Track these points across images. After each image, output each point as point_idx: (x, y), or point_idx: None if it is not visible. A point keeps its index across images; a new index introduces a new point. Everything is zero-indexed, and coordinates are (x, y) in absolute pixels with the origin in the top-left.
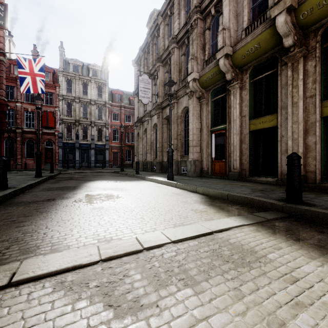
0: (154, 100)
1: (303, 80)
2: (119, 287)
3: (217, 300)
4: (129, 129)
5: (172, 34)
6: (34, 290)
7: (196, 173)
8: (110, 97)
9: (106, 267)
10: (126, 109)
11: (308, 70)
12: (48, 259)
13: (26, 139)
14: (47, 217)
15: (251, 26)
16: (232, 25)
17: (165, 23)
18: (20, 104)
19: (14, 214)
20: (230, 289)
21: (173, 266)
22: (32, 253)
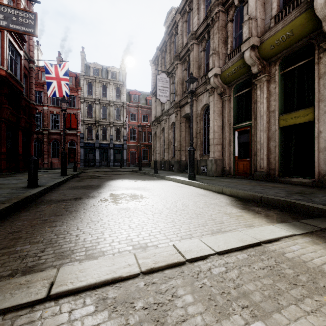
0: (171, 99)
1: None
2: (171, 312)
3: None
4: (146, 128)
5: (191, 30)
6: (75, 308)
7: (217, 173)
8: (128, 97)
9: (149, 282)
10: (143, 109)
11: None
12: (85, 267)
13: (52, 139)
14: (77, 217)
15: (281, 13)
16: (259, 14)
17: (183, 20)
18: (46, 108)
19: (45, 213)
20: None
21: (229, 287)
22: (67, 259)
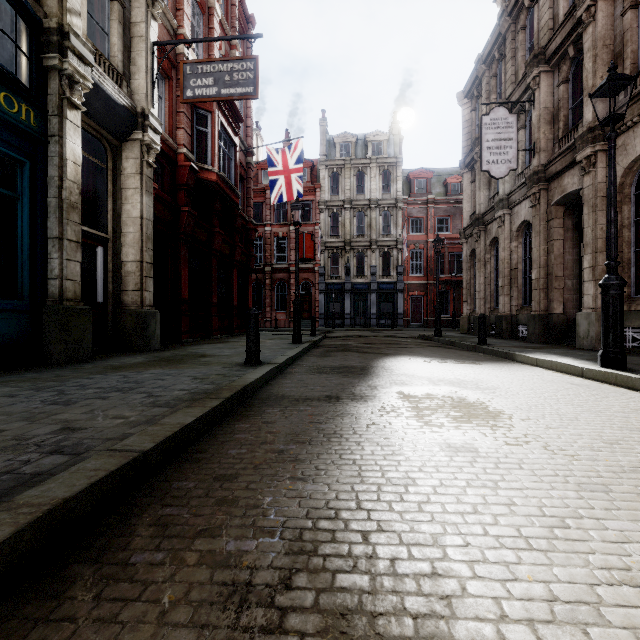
0: (518, 166)
1: None
2: None
3: None
4: (445, 246)
5: None
6: None
7: None
8: (406, 187)
9: None
10: (439, 206)
11: None
12: None
13: (276, 281)
14: (346, 456)
15: None
16: None
17: None
18: (269, 228)
19: (277, 431)
20: None
21: None
22: None
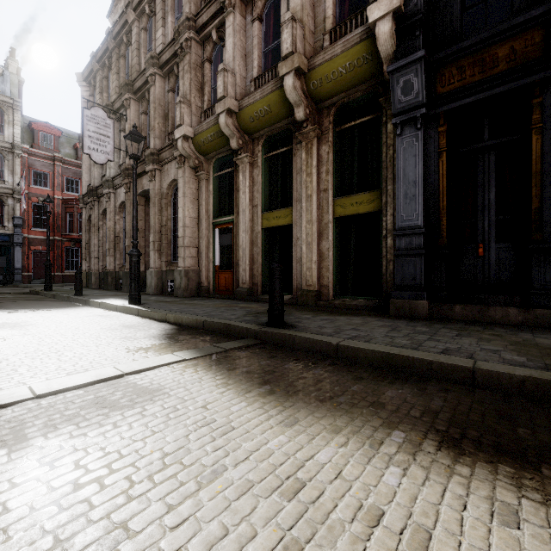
0: (120, 159)
1: (317, 167)
2: None
3: (37, 452)
4: (74, 206)
5: (154, 50)
6: None
7: (190, 291)
8: (28, 135)
9: None
10: (68, 167)
11: (322, 157)
12: None
13: None
14: None
15: (262, 78)
16: (239, 68)
17: (141, 25)
18: None
19: None
20: (71, 437)
21: (5, 428)
22: None
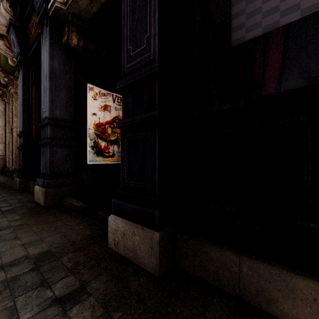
0: None
1: None
2: None
3: None
4: None
5: None
6: None
7: None
8: None
9: None
10: None
11: None
12: None
13: None
14: None
15: None
16: None
17: None
18: None
19: None
20: None
21: None
22: None
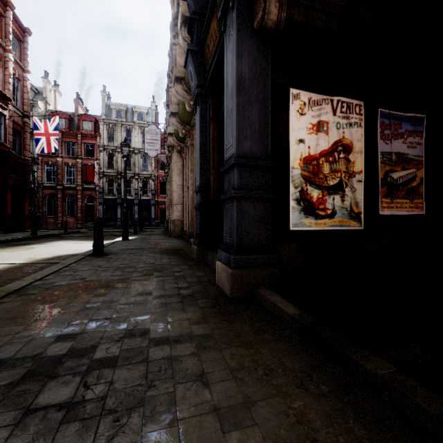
0: None
1: None
2: None
3: None
4: None
5: None
6: None
7: (176, 233)
8: None
9: None
10: None
11: None
12: None
13: (67, 195)
14: None
15: None
16: None
17: None
18: (61, 159)
19: None
20: None
21: None
22: None
